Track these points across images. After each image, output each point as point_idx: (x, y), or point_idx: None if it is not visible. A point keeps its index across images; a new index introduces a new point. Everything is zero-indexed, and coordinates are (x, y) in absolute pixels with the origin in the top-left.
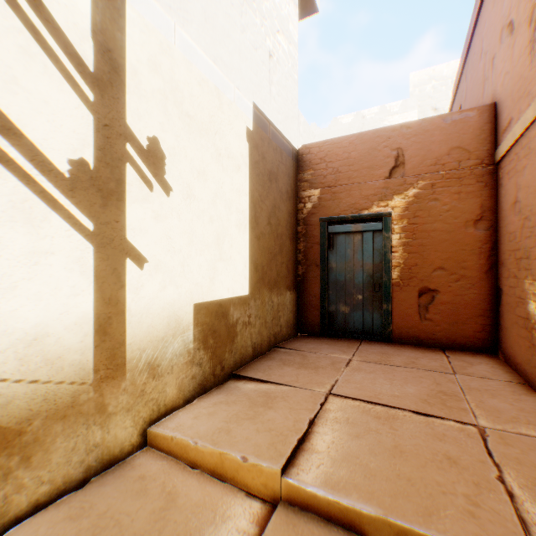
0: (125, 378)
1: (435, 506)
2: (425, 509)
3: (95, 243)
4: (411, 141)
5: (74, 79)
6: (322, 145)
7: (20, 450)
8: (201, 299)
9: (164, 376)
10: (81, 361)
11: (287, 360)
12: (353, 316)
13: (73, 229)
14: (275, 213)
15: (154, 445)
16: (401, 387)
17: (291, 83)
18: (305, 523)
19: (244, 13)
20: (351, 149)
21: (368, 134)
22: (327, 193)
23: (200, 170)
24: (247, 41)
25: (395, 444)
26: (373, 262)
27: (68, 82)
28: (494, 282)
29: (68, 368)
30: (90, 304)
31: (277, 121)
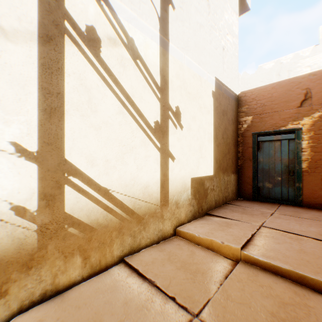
0: (168, 206)
1: (320, 271)
2: (315, 271)
3: (160, 152)
4: (316, 83)
5: (155, 91)
6: (253, 91)
7: (143, 225)
8: (193, 176)
9: (180, 208)
10: (157, 197)
11: (234, 210)
12: (274, 190)
13: (155, 147)
14: (225, 132)
15: (179, 235)
16: (306, 227)
17: (234, 59)
18: (253, 268)
19: (211, 33)
20: (272, 91)
21: (284, 82)
22: (257, 118)
23: (193, 116)
24: (212, 47)
25: (300, 249)
26: (288, 158)
27: (153, 93)
28: None
29: (153, 198)
30: (159, 175)
31: (227, 82)
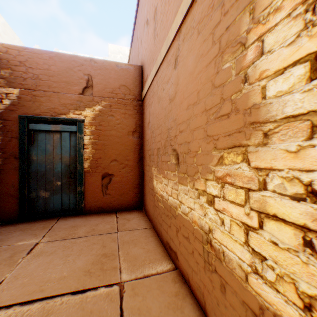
0: None
1: None
2: None
3: None
4: (97, 72)
5: None
6: (22, 50)
7: None
8: None
9: None
10: None
11: None
12: (53, 199)
13: None
14: None
15: None
16: (73, 262)
17: None
18: None
19: None
20: (51, 63)
21: (66, 56)
22: (28, 95)
23: None
24: None
25: None
26: (70, 155)
27: None
28: (142, 168)
29: None
30: None
31: None
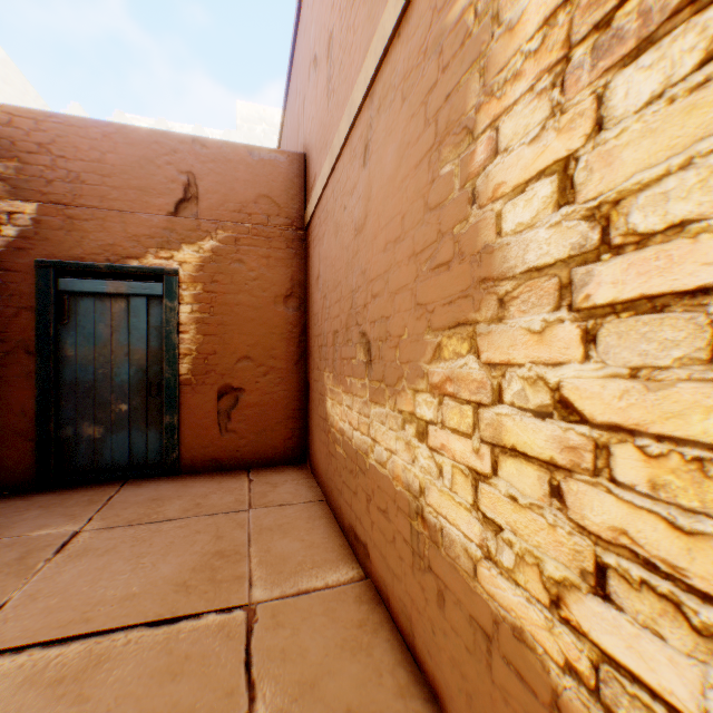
0: None
1: None
2: None
3: None
4: (209, 167)
5: None
6: (43, 119)
7: None
8: None
9: None
10: None
11: None
12: (113, 442)
13: None
14: None
15: None
16: (153, 568)
17: None
18: None
19: None
20: (107, 147)
21: (139, 132)
22: (57, 216)
23: None
24: None
25: None
26: (150, 348)
27: None
28: (305, 375)
29: None
30: None
31: None
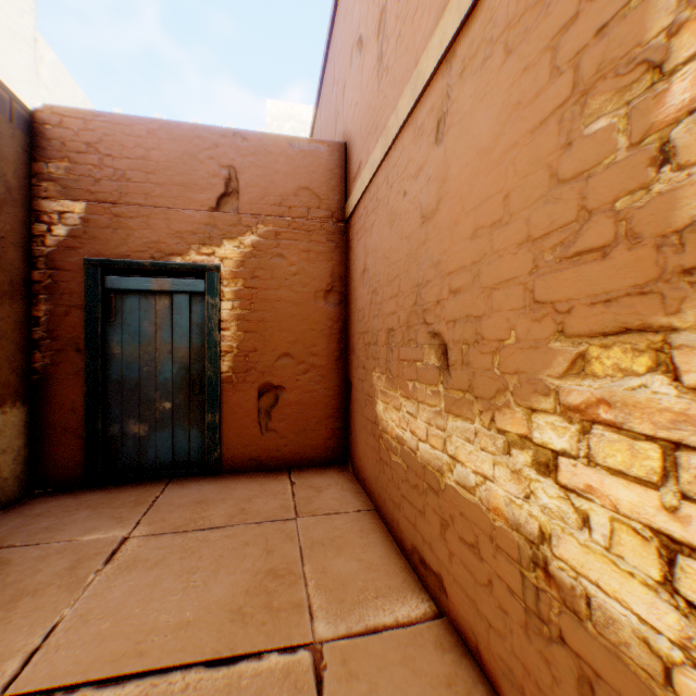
0: None
1: None
2: None
3: None
4: (249, 161)
5: None
6: (91, 118)
7: None
8: None
9: None
10: None
11: None
12: (156, 441)
13: None
14: None
15: None
16: (204, 588)
17: None
18: None
19: None
20: (151, 144)
21: (181, 128)
22: (104, 214)
23: None
24: None
25: None
26: (192, 345)
27: None
28: (346, 373)
29: None
30: None
31: None
